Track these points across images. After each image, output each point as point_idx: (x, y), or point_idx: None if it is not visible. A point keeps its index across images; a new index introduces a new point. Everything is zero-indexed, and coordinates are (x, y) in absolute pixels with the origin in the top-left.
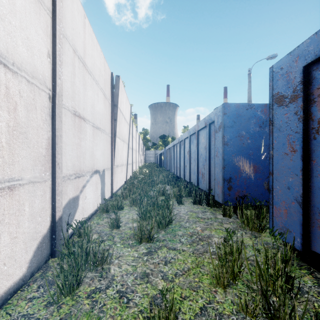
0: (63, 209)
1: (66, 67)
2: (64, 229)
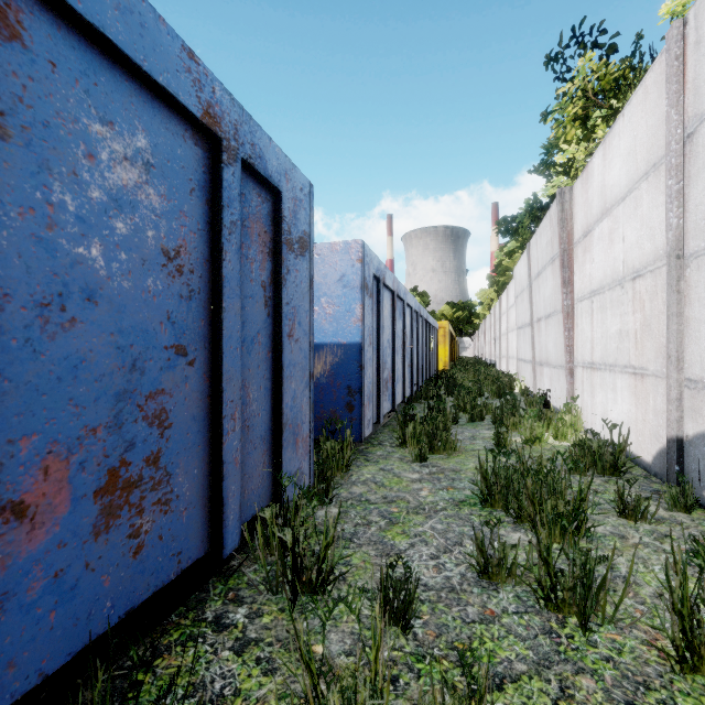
0: (695, 438)
1: (701, 178)
2: (698, 477)
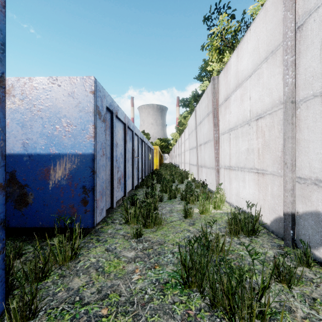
0: (304, 214)
1: (309, 51)
2: (306, 238)
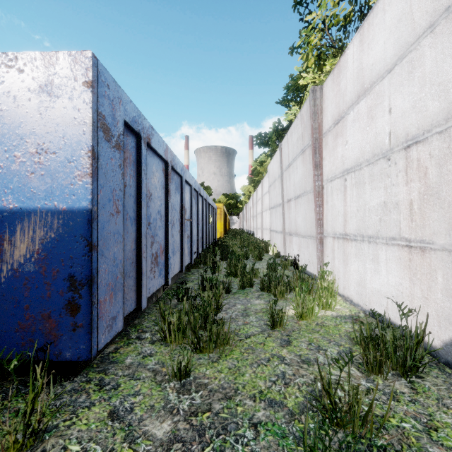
0: None
1: None
2: None
